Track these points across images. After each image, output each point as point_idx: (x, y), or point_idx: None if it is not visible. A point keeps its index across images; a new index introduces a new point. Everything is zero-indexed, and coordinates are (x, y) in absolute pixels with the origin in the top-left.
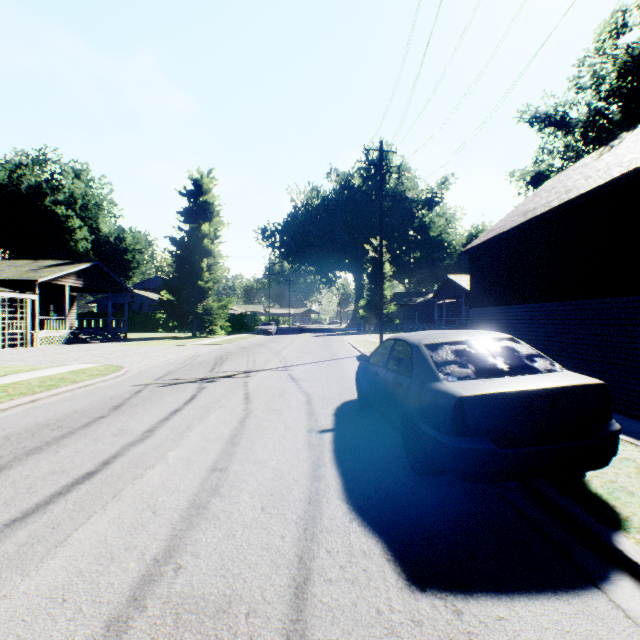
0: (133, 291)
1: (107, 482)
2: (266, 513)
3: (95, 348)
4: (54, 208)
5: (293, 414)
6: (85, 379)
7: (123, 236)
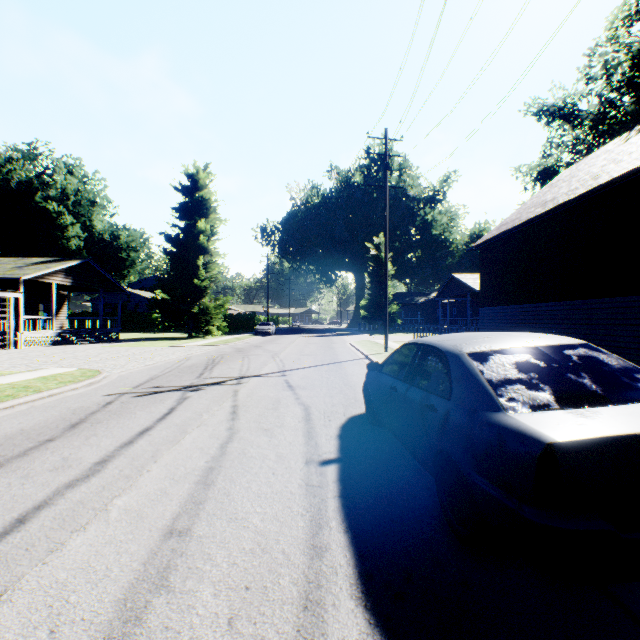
0: (126, 290)
1: (5, 560)
2: (234, 635)
3: (82, 350)
4: (45, 204)
5: (288, 436)
6: (52, 387)
7: (117, 233)
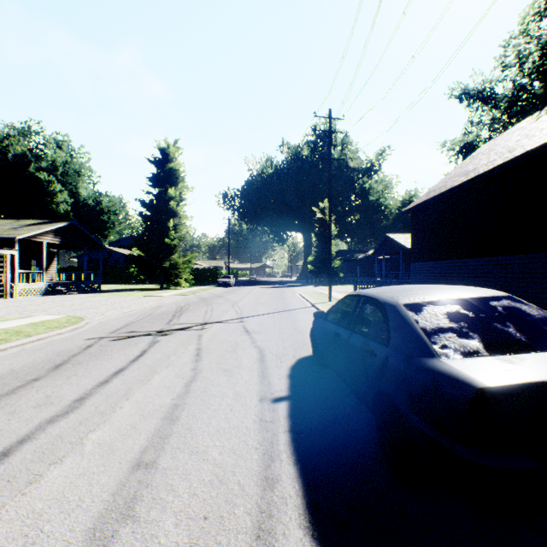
0: (107, 248)
1: None
2: None
3: (68, 299)
4: (37, 174)
5: (244, 375)
6: (40, 332)
7: (100, 199)
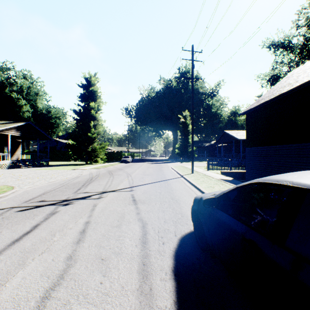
0: (52, 139)
1: None
2: None
3: (21, 171)
4: (10, 94)
5: (122, 272)
6: None
7: (50, 110)
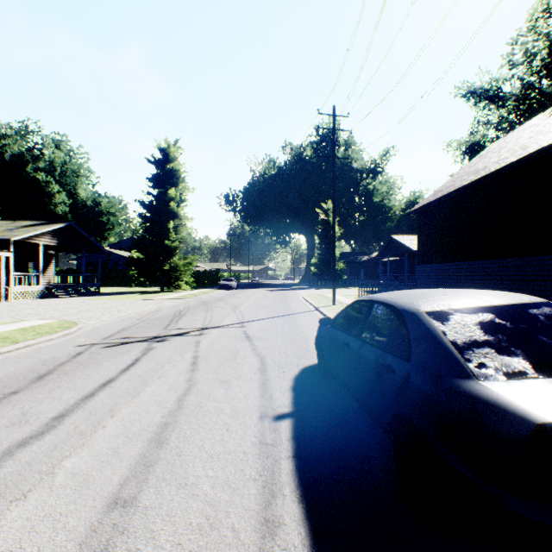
0: (106, 250)
1: None
2: None
3: (65, 302)
4: (35, 174)
5: (243, 388)
6: (28, 338)
7: (99, 200)
